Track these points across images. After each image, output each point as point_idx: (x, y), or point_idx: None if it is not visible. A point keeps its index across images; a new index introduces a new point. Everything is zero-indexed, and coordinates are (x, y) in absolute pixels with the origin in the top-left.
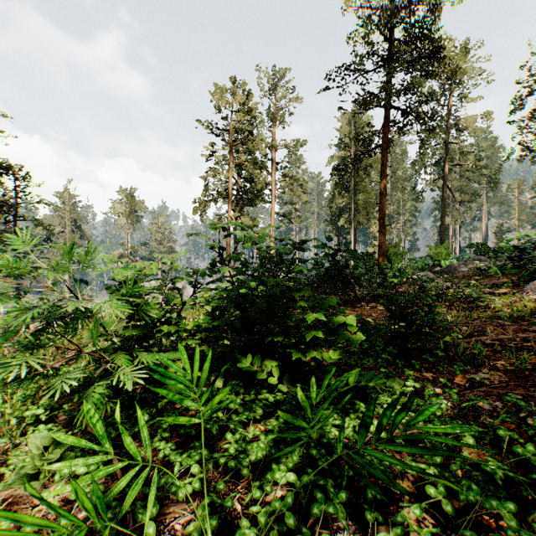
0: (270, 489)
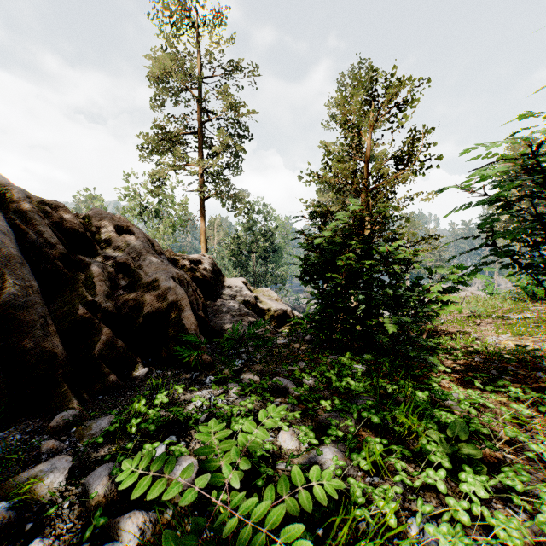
0: None
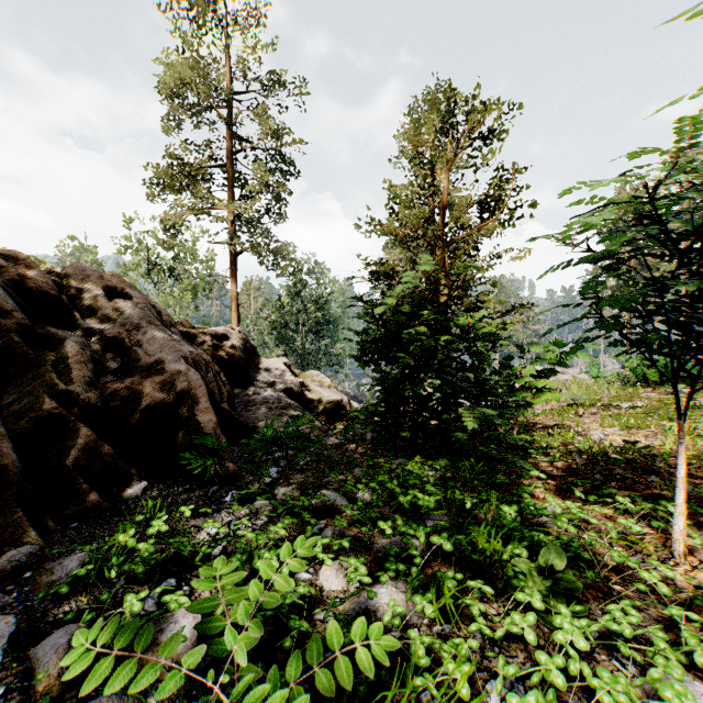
0: None
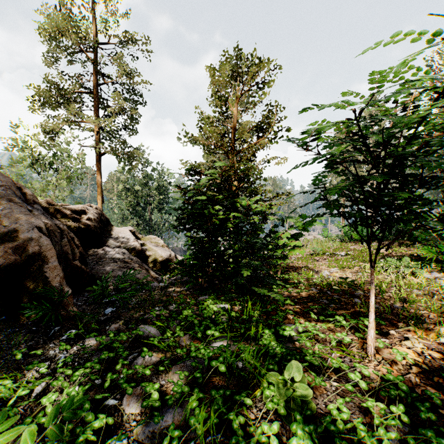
0: None
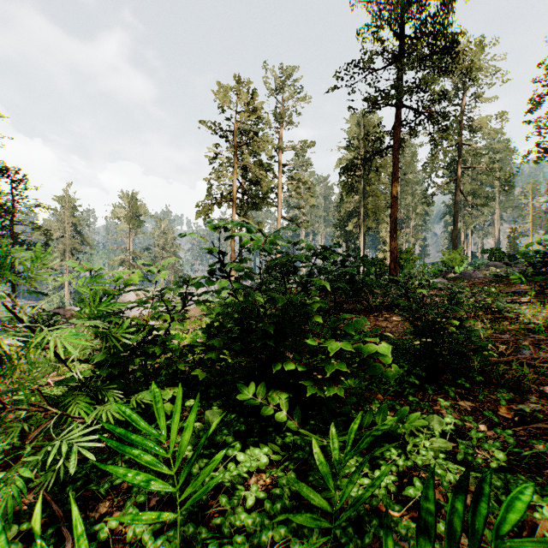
0: None
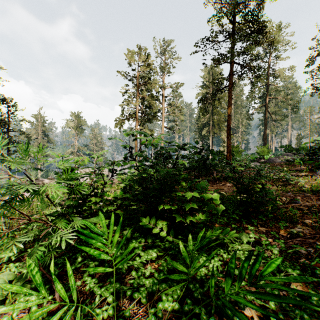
0: (162, 315)
